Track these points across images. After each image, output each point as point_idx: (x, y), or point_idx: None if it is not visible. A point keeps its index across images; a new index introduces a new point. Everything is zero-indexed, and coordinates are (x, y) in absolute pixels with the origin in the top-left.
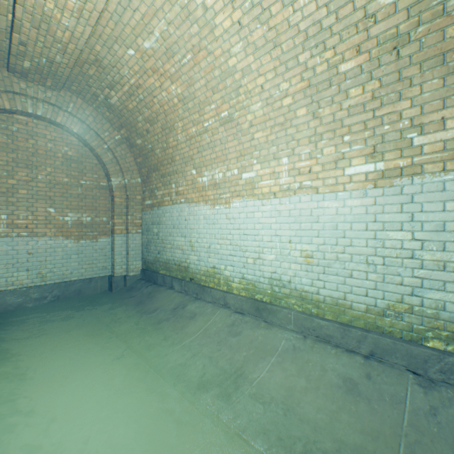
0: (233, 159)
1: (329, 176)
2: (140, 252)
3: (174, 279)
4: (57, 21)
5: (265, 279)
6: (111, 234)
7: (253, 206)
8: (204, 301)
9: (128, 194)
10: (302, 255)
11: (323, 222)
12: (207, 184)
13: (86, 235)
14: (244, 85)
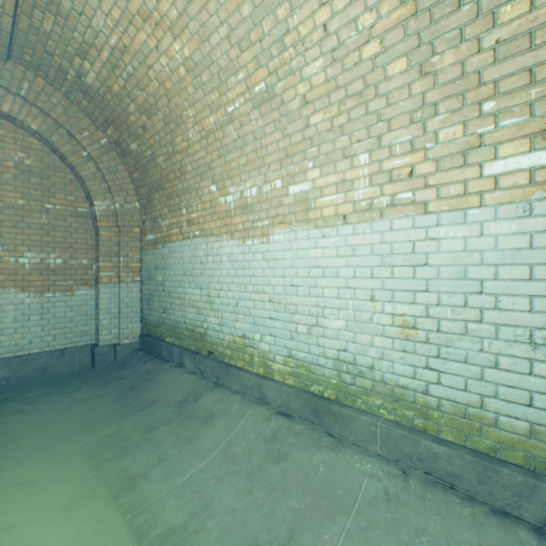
0: (273, 164)
1: (450, 181)
2: (138, 309)
3: (185, 351)
4: None
5: (328, 360)
6: (95, 283)
7: (307, 239)
8: (228, 391)
9: (120, 225)
10: (395, 323)
11: (436, 264)
12: (233, 206)
13: (55, 286)
14: (293, 28)
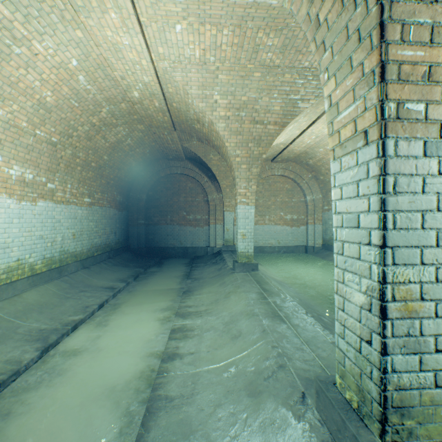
0: None
1: None
2: (320, 234)
3: None
4: (295, 150)
5: None
6: (305, 225)
7: None
8: None
9: (314, 204)
10: None
11: None
12: None
13: (294, 225)
14: None
